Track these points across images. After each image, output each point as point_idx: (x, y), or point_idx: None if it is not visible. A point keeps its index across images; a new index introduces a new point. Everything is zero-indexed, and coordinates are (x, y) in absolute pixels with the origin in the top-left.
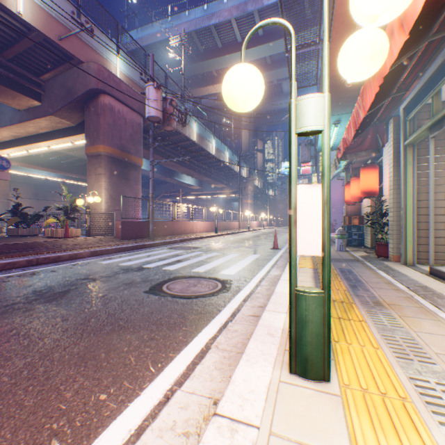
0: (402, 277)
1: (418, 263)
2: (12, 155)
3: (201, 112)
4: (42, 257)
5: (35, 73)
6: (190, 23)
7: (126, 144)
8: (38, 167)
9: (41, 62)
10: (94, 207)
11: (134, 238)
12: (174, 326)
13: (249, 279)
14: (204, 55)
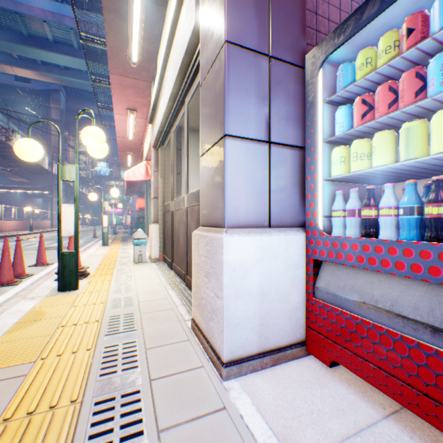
0: None
1: None
2: None
3: None
4: None
5: None
6: None
7: None
8: None
9: None
10: None
11: None
12: None
13: (86, 245)
14: (3, 34)
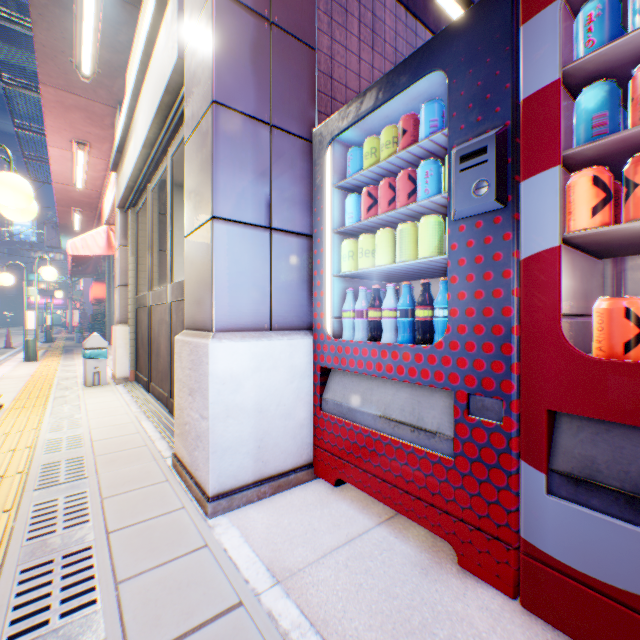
0: None
1: None
2: None
3: None
4: None
5: None
6: None
7: None
8: None
9: None
10: None
11: None
12: None
13: None
14: None
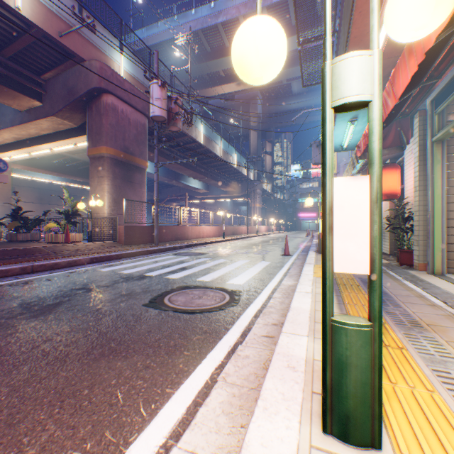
0: (434, 290)
1: (447, 273)
2: (14, 158)
3: (208, 114)
4: (37, 264)
5: (35, 72)
6: (197, 22)
7: (130, 146)
8: (42, 171)
9: (42, 61)
10: (96, 211)
11: (138, 244)
12: (174, 350)
13: (260, 289)
14: (211, 54)
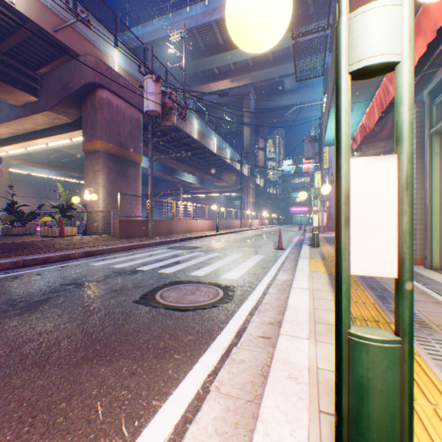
0: (436, 286)
1: None
2: (10, 153)
3: (203, 111)
4: (29, 258)
5: (31, 67)
6: (191, 20)
7: (125, 141)
8: (39, 166)
9: (37, 56)
10: (91, 205)
11: (132, 237)
12: (164, 352)
13: (255, 285)
14: (205, 52)
